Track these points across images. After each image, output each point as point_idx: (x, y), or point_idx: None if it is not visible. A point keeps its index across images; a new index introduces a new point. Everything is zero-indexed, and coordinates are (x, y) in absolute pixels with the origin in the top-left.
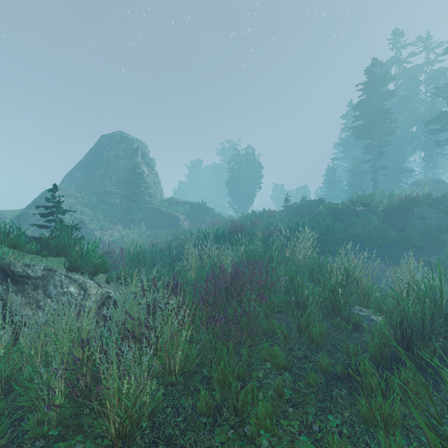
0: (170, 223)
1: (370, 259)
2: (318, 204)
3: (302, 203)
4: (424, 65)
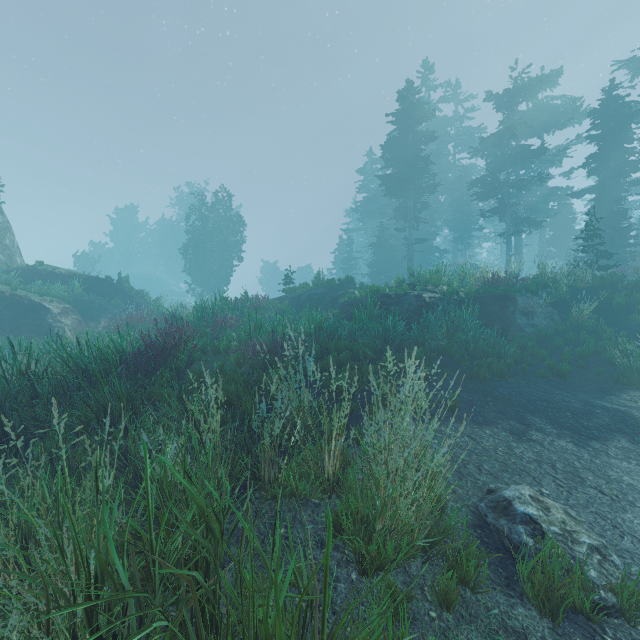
0: (19, 321)
1: (525, 423)
2: (345, 286)
3: (317, 284)
4: (453, 119)
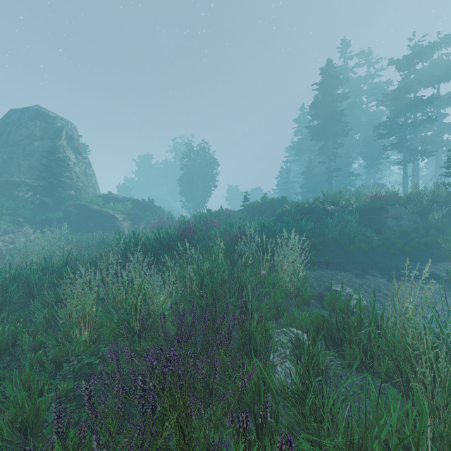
0: (104, 224)
1: (365, 272)
2: (281, 202)
3: (263, 201)
4: (366, 77)
